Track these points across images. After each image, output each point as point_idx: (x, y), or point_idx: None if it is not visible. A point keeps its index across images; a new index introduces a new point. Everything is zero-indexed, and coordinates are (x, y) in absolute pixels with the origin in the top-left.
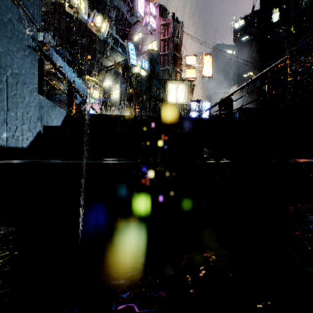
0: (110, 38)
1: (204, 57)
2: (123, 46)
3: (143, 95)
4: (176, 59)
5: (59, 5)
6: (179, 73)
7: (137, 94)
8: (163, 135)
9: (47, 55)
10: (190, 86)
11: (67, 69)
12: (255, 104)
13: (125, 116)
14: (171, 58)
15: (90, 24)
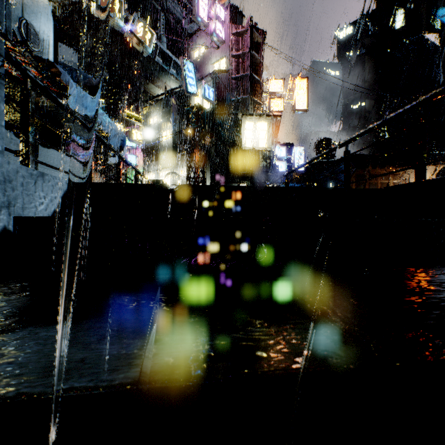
0: (159, 55)
1: (295, 81)
2: (178, 66)
3: (206, 138)
4: (254, 85)
5: (86, 8)
6: (259, 105)
7: (197, 136)
8: (239, 229)
9: (37, 81)
10: (275, 124)
11: (89, 102)
12: (368, 148)
13: (172, 186)
14: (247, 83)
15: (128, 33)
